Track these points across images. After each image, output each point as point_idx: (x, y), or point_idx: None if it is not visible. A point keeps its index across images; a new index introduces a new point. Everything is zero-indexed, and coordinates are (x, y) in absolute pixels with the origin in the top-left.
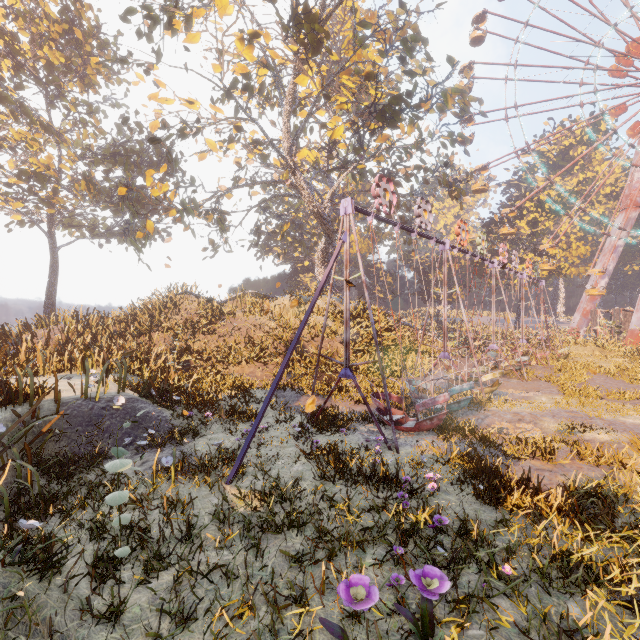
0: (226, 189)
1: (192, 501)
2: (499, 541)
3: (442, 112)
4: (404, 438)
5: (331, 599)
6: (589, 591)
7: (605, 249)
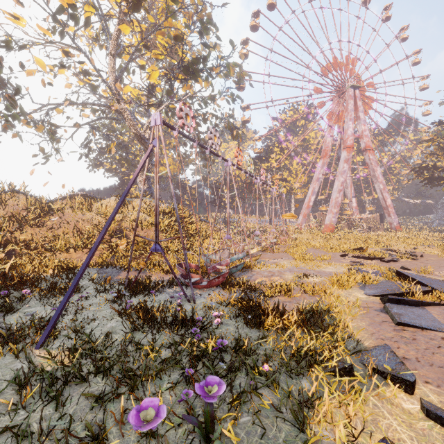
0: (55, 104)
1: None
2: (261, 350)
3: (227, 77)
4: (200, 293)
5: (129, 427)
6: (313, 369)
7: (314, 179)
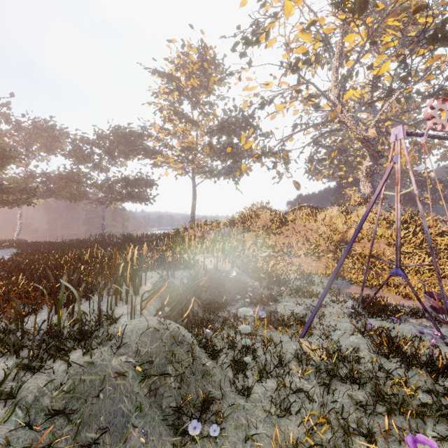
0: (289, 135)
1: (281, 342)
2: None
3: None
4: None
5: (394, 447)
6: None
7: None
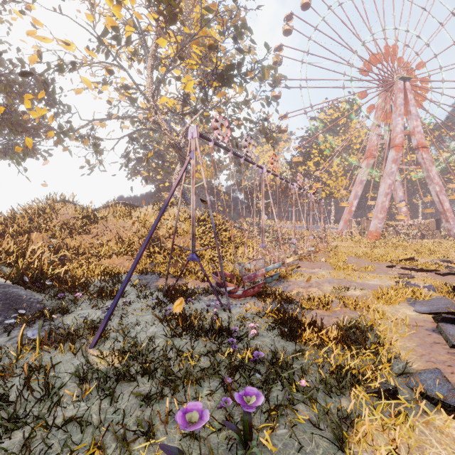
0: (99, 119)
1: (53, 364)
2: (298, 364)
3: (261, 81)
4: (235, 303)
5: (174, 427)
6: (354, 389)
7: (356, 182)
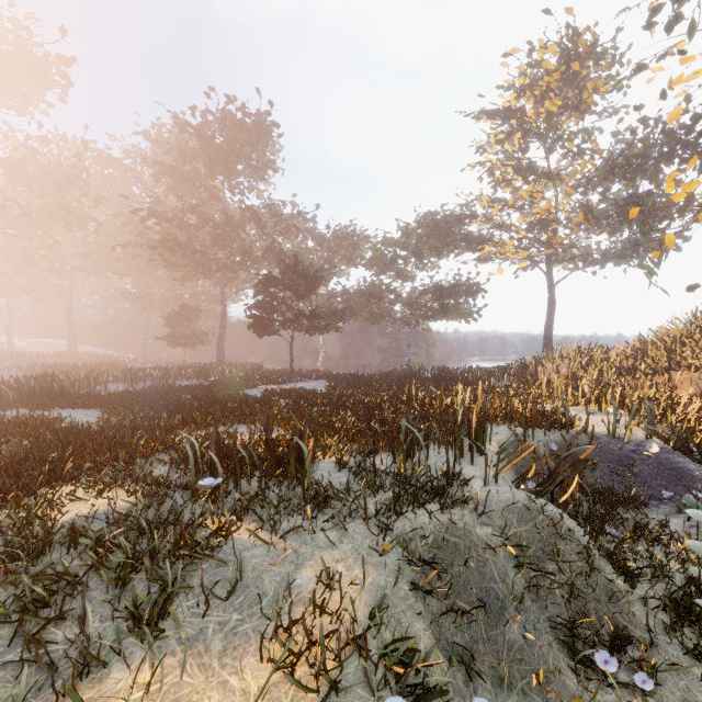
0: None
1: None
2: None
3: None
4: None
5: None
6: None
7: None
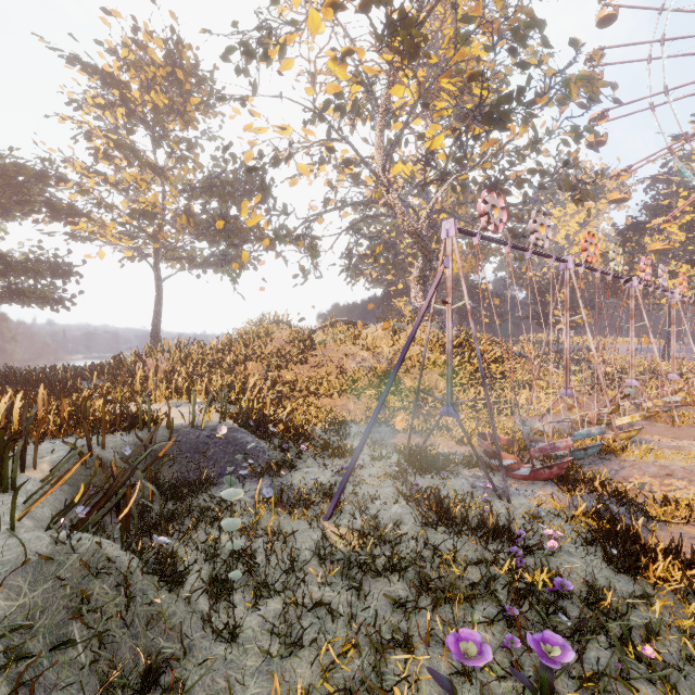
0: (317, 214)
1: (294, 534)
2: (638, 617)
3: (563, 105)
4: (516, 487)
5: (437, 651)
6: None
7: None
